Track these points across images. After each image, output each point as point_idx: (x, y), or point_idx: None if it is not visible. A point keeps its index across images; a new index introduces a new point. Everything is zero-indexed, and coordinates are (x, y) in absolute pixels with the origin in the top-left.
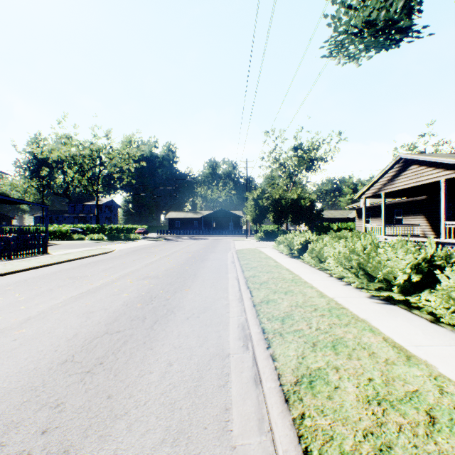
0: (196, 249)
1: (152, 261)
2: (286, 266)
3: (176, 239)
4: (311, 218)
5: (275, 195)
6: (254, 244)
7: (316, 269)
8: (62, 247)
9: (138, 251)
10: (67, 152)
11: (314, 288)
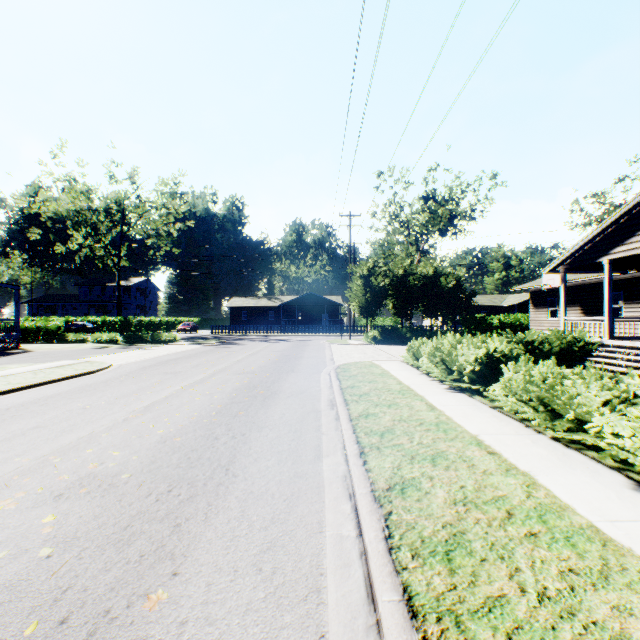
0: (262, 363)
1: (155, 400)
2: (466, 428)
3: (237, 340)
4: (456, 307)
5: (397, 270)
6: (365, 351)
7: (554, 443)
8: (27, 357)
9: (153, 368)
10: (71, 204)
11: None
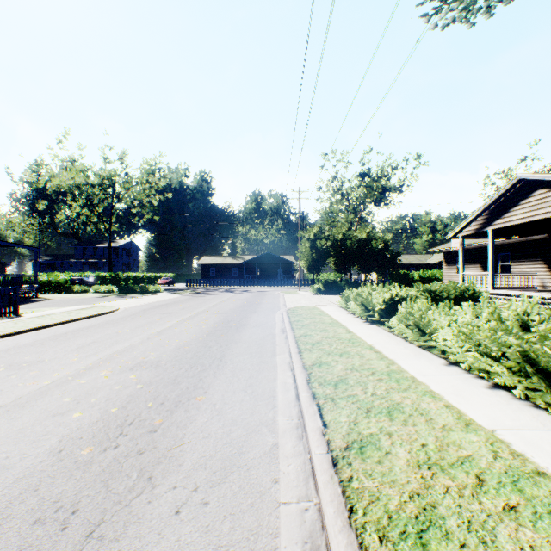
0: (232, 307)
1: (163, 329)
2: (367, 341)
3: (209, 291)
4: (385, 264)
5: (337, 235)
6: (310, 299)
7: (417, 348)
8: (51, 303)
9: (151, 310)
10: (71, 180)
11: (439, 399)
